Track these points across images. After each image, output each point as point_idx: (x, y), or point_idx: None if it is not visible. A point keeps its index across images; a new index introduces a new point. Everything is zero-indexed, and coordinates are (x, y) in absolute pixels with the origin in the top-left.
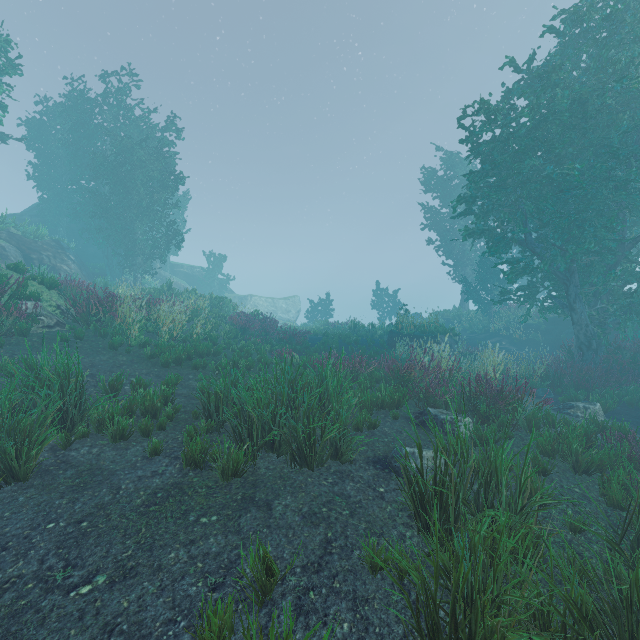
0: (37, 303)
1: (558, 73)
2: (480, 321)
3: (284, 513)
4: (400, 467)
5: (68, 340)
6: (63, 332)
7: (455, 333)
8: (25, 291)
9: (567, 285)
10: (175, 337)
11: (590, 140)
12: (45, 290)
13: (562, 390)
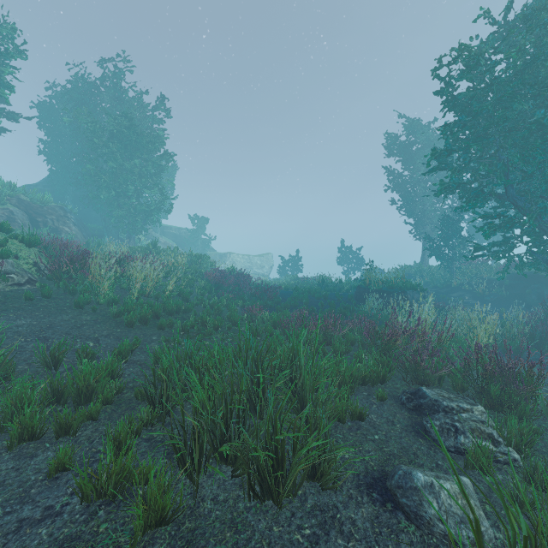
0: (3, 261)
1: None
2: (442, 276)
3: None
4: (412, 507)
5: (33, 298)
6: (32, 290)
7: (422, 288)
8: None
9: None
10: (148, 294)
11: None
12: (24, 248)
13: None
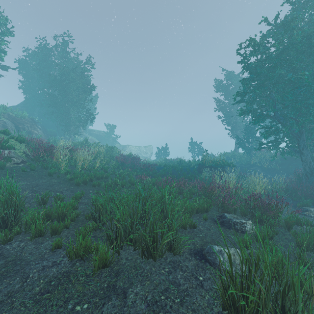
0: (9, 151)
1: (294, 22)
2: (245, 158)
3: (134, 301)
4: (212, 260)
5: (26, 171)
6: (24, 166)
7: (233, 165)
8: (5, 144)
9: (298, 140)
10: (85, 168)
11: (313, 58)
12: (18, 144)
13: (296, 198)
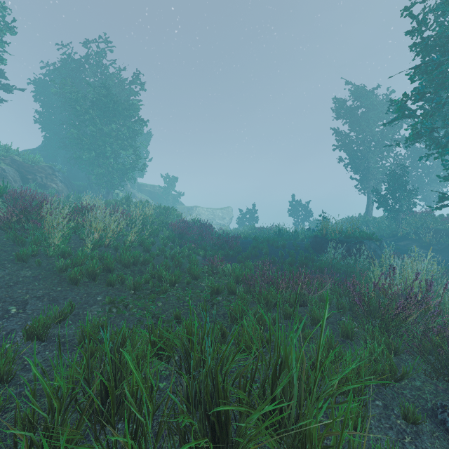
0: None
1: None
2: (388, 226)
3: None
4: None
5: None
6: None
7: (377, 238)
8: None
9: None
10: (108, 244)
11: None
12: None
13: None
